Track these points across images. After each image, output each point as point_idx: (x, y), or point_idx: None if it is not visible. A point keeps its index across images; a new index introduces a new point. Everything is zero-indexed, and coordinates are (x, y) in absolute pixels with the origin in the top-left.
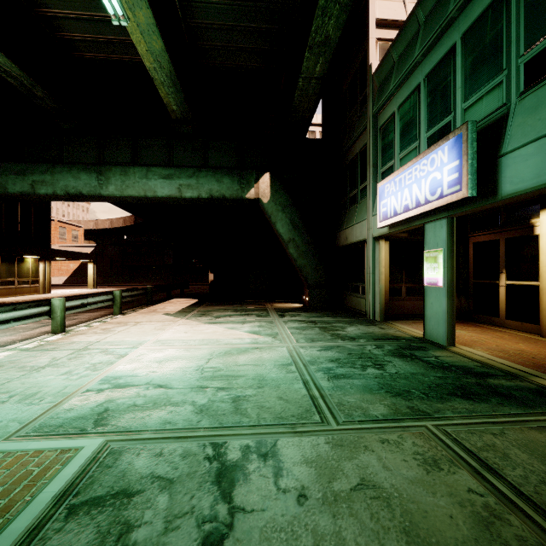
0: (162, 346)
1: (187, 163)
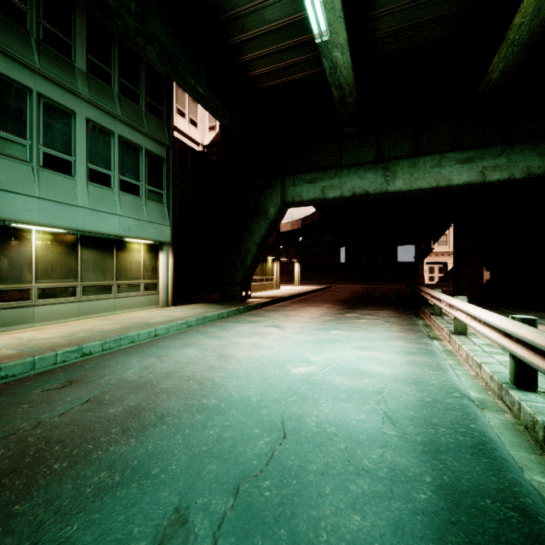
0: None
1: (482, 142)
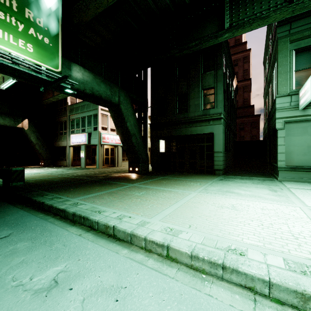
0: None
1: None
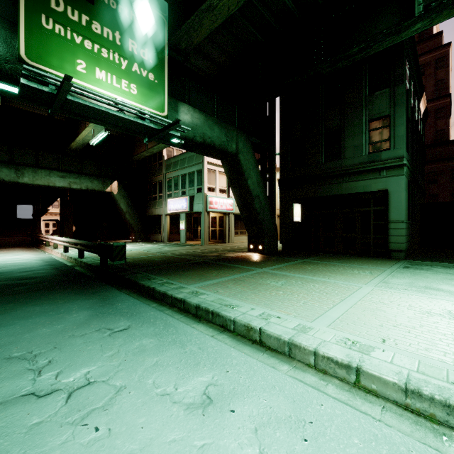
0: None
1: (70, 169)
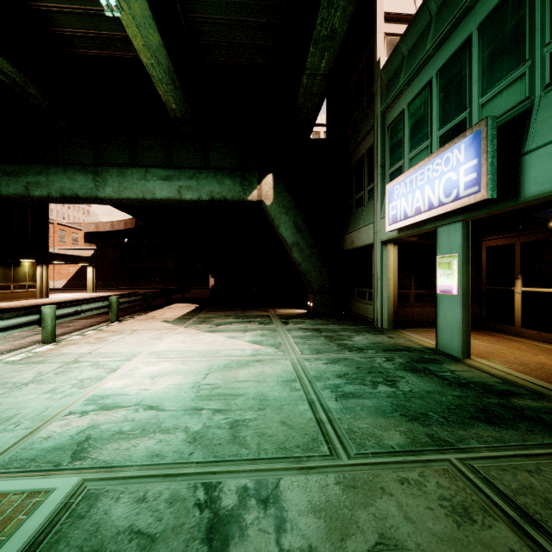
0: (157, 359)
1: (187, 164)
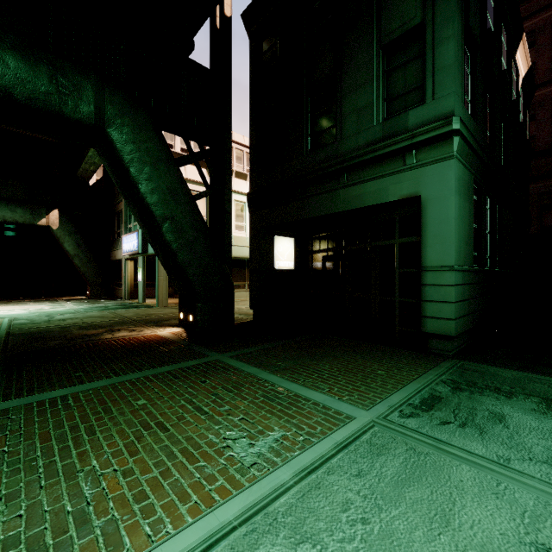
0: None
1: None
